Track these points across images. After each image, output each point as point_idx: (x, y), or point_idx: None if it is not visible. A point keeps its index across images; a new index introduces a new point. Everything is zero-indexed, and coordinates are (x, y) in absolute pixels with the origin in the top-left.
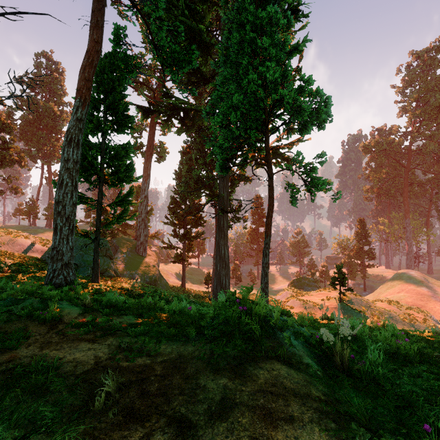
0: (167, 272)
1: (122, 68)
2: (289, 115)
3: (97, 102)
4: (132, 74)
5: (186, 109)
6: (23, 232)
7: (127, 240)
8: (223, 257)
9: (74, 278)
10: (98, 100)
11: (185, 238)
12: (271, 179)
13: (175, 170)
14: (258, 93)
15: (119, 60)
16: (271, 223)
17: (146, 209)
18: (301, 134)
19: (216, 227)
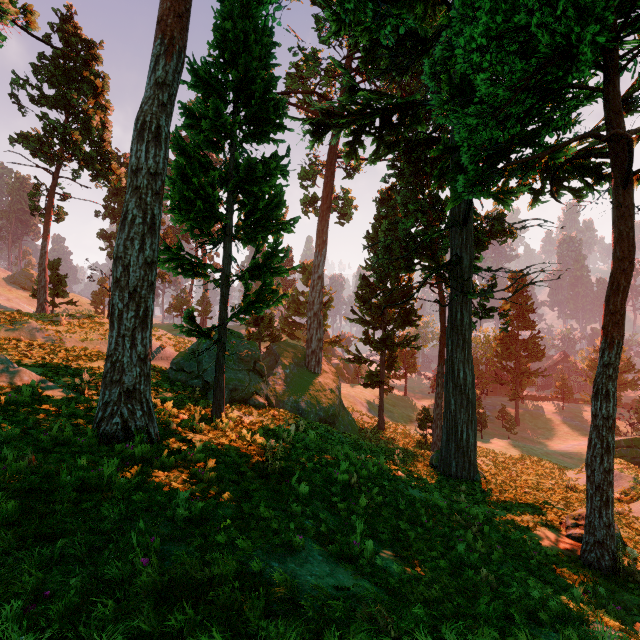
0: (354, 400)
1: None
2: None
3: (222, 87)
4: None
5: (386, 111)
6: (156, 331)
7: (293, 347)
8: (462, 385)
9: (147, 422)
10: (223, 82)
11: (383, 345)
12: (627, 188)
13: (367, 232)
14: None
15: None
16: (623, 310)
17: (320, 297)
18: None
19: (441, 327)
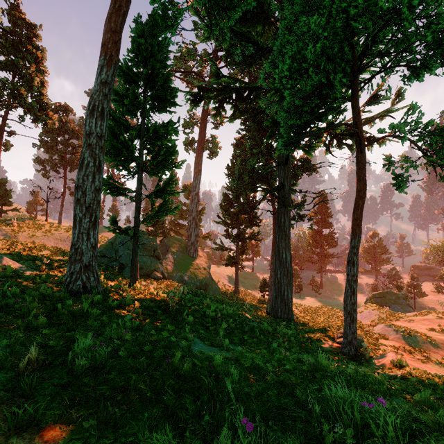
0: (219, 275)
1: (160, 26)
2: (396, 51)
3: (136, 76)
4: (172, 30)
5: (239, 90)
6: None
7: (178, 240)
8: (284, 262)
9: (96, 284)
10: (137, 73)
11: (238, 239)
12: (362, 153)
13: (228, 165)
14: (351, 9)
15: (158, 16)
16: (361, 218)
17: (196, 207)
18: (416, 78)
19: (273, 226)
